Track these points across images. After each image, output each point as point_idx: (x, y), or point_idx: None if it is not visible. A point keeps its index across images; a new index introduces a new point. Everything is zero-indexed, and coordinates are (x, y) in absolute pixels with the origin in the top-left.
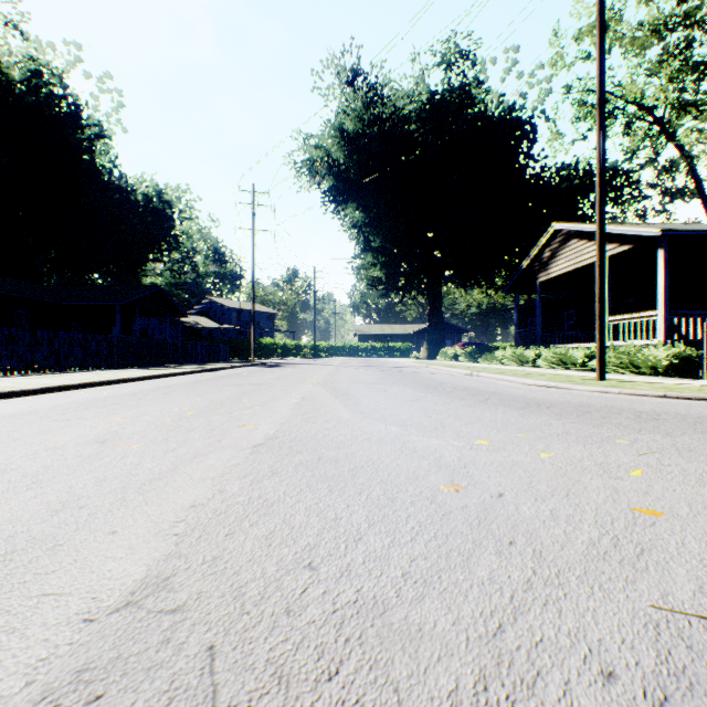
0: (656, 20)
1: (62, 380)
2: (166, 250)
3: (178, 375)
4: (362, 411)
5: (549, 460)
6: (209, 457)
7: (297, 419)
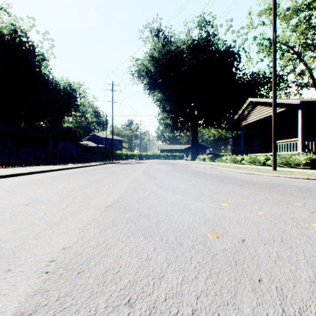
0: (295, 6)
1: (20, 170)
2: (73, 111)
3: (76, 168)
4: (162, 186)
5: (264, 216)
6: (80, 214)
7: (130, 191)
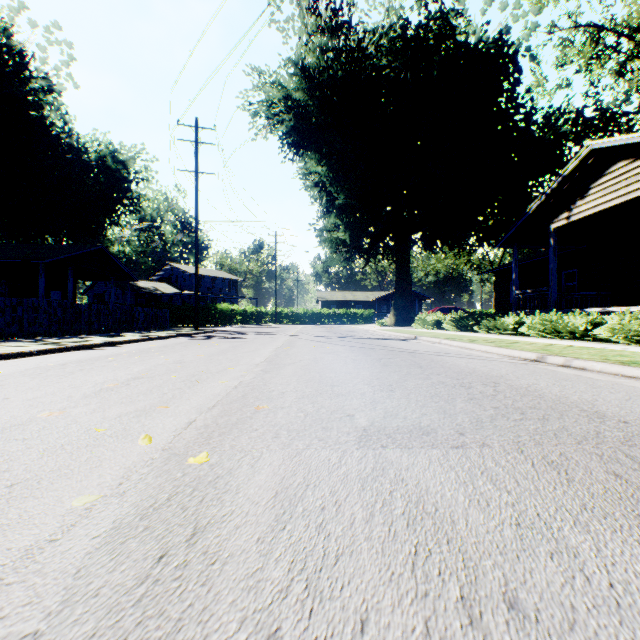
0: None
1: None
2: (122, 213)
3: None
4: None
5: None
6: None
7: None
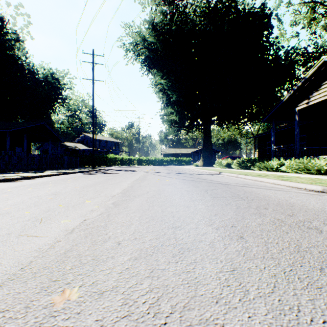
0: None
1: None
2: (57, 106)
3: None
4: None
5: None
6: None
7: None
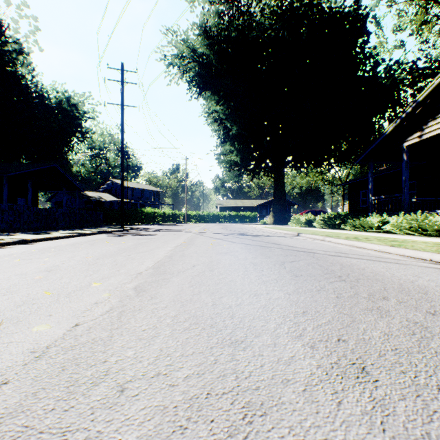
0: None
1: None
2: (75, 142)
3: None
4: None
5: None
6: None
7: None
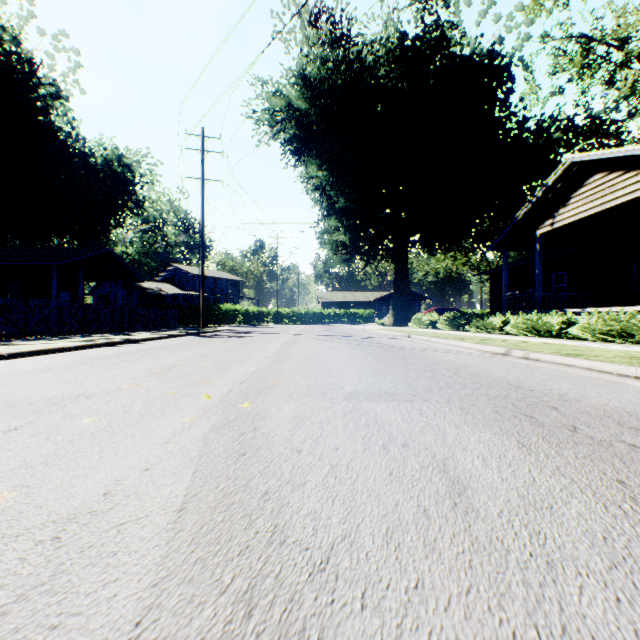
0: None
1: None
2: (127, 215)
3: (19, 356)
4: None
5: None
6: None
7: None
